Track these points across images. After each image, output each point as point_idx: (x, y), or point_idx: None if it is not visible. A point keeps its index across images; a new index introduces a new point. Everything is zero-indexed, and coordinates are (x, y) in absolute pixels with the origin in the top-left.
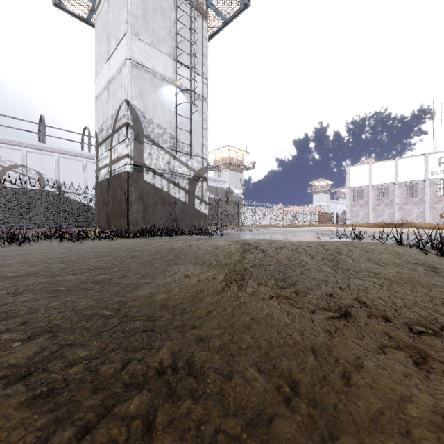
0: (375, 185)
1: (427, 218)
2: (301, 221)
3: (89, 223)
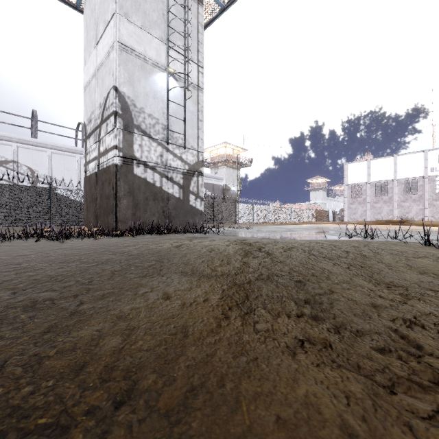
0: (374, 182)
1: (426, 216)
2: (298, 219)
3: (81, 221)
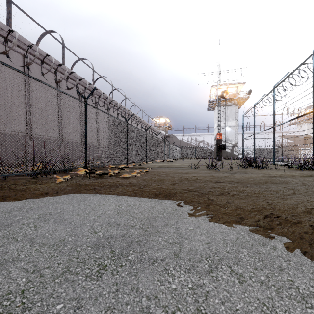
0: None
1: None
2: None
3: None
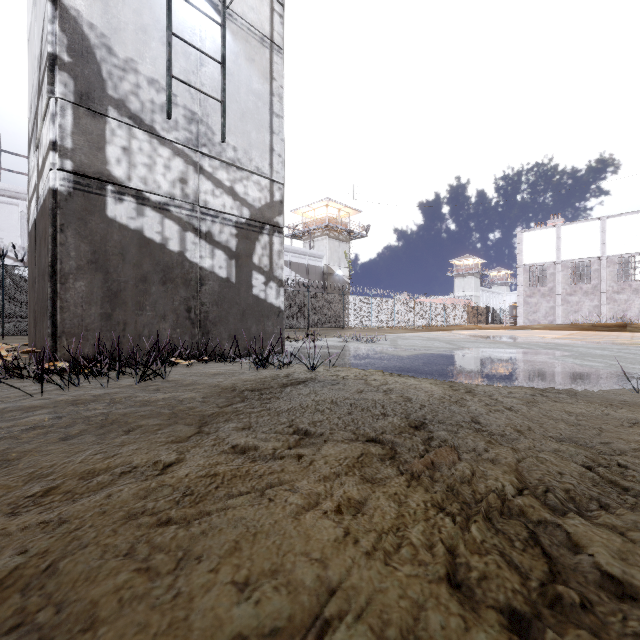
0: (567, 261)
1: None
2: (441, 320)
3: None
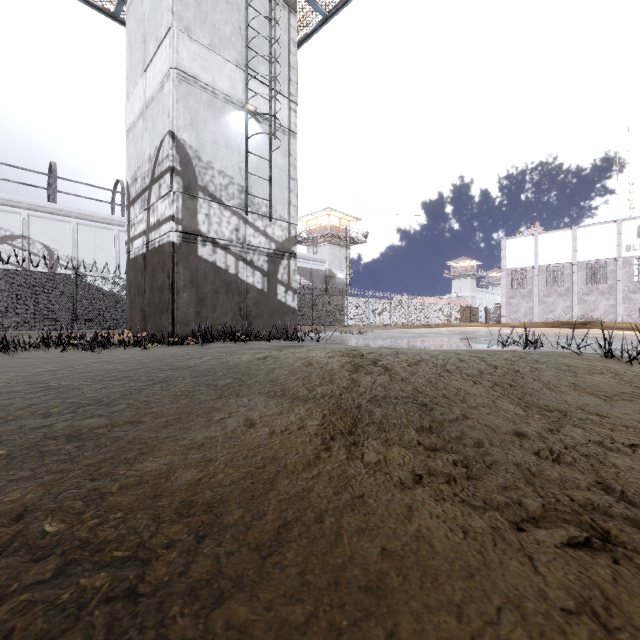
0: (544, 266)
1: (619, 315)
2: (435, 319)
3: (120, 322)
